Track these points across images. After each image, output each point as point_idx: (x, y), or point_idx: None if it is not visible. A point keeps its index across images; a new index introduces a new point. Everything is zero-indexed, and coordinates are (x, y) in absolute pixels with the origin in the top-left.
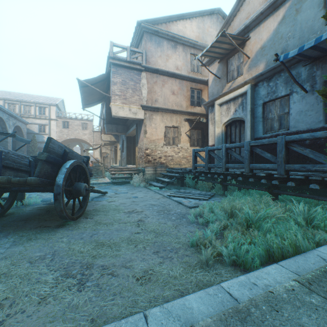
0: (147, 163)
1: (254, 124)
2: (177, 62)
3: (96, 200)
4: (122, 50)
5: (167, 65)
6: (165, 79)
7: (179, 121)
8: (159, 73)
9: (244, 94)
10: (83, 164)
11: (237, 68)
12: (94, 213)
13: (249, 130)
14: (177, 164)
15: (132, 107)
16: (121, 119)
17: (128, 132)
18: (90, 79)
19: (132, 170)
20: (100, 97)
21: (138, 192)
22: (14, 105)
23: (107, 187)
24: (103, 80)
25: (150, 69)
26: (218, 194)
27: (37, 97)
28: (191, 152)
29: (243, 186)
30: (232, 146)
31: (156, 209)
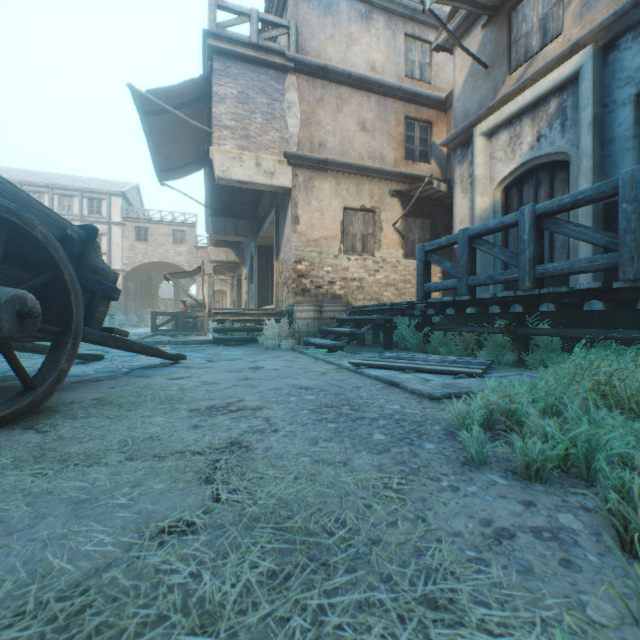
0: (300, 296)
1: (602, 163)
2: (372, 54)
3: (136, 374)
4: (240, 20)
5: (348, 59)
6: (344, 93)
7: (378, 197)
8: (328, 79)
9: (568, 84)
10: (29, 222)
11: (543, 22)
12: (82, 410)
13: (587, 179)
14: (372, 299)
15: (262, 158)
16: (246, 206)
17: (260, 232)
18: (162, 92)
19: (266, 314)
20: (197, 153)
21: (271, 358)
22: (40, 195)
23: (197, 348)
24: (198, 101)
25: (308, 66)
26: (502, 363)
27: (87, 180)
28: (407, 272)
29: (602, 332)
30: (561, 203)
31: (310, 402)
